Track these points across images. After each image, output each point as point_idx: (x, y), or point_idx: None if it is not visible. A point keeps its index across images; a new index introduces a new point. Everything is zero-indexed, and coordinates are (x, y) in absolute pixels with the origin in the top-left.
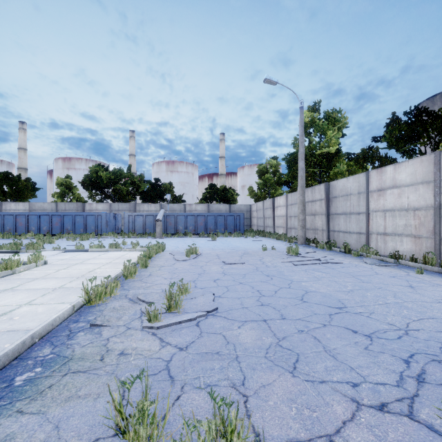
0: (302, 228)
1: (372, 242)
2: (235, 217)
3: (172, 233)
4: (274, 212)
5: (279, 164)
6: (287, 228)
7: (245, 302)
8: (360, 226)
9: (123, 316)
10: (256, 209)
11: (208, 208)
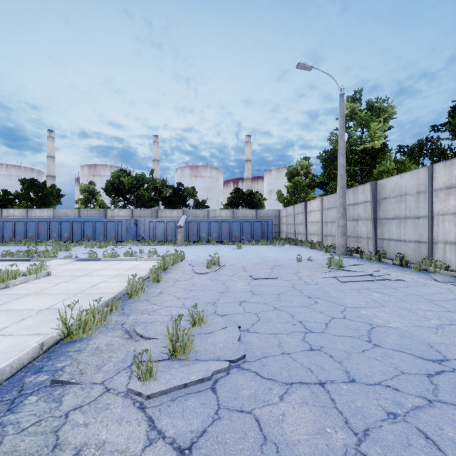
0: (342, 236)
1: (437, 253)
2: (263, 224)
3: (194, 240)
4: (307, 217)
5: (311, 165)
6: (322, 235)
7: (285, 343)
8: (420, 233)
9: (107, 363)
10: (286, 215)
11: (233, 214)
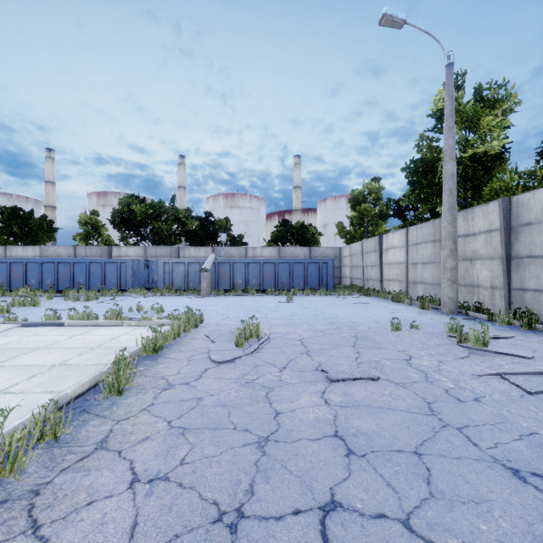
0: (451, 284)
1: None
2: (321, 266)
3: (226, 288)
4: (382, 257)
5: (382, 189)
6: (408, 282)
7: None
8: None
9: None
10: (349, 254)
11: (280, 253)
